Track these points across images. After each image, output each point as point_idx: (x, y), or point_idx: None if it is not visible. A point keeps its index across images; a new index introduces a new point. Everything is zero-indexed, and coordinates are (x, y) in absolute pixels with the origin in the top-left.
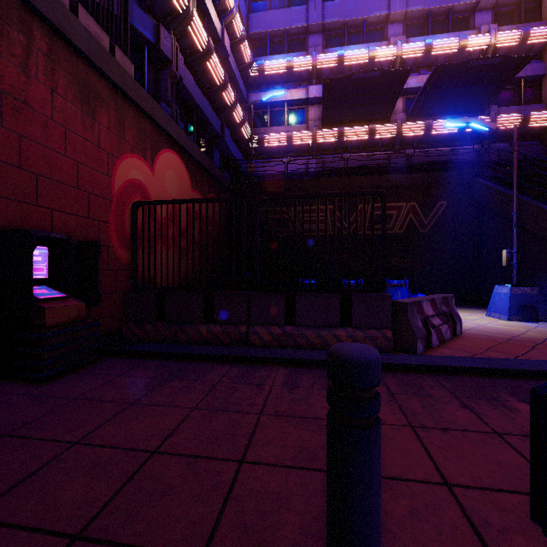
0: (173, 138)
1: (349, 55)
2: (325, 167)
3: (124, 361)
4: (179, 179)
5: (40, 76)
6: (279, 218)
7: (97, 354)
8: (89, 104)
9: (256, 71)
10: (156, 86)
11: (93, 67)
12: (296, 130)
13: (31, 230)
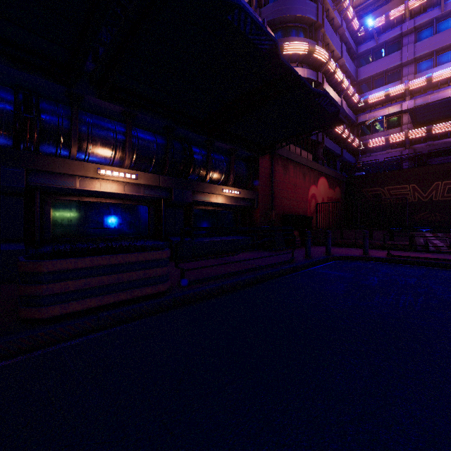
0: (323, 173)
1: (436, 75)
2: (416, 154)
3: (319, 246)
4: (324, 186)
5: (298, 177)
6: (376, 194)
7: (312, 244)
8: (304, 177)
9: (362, 103)
10: (315, 152)
11: (305, 166)
12: (392, 133)
13: (301, 215)
